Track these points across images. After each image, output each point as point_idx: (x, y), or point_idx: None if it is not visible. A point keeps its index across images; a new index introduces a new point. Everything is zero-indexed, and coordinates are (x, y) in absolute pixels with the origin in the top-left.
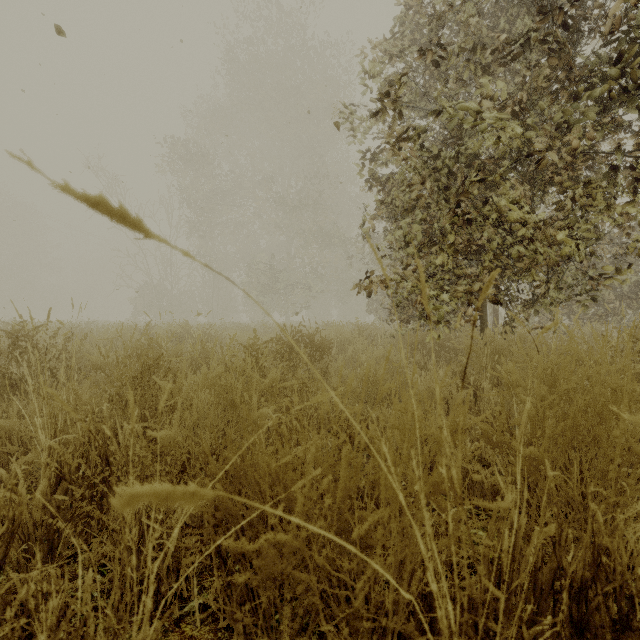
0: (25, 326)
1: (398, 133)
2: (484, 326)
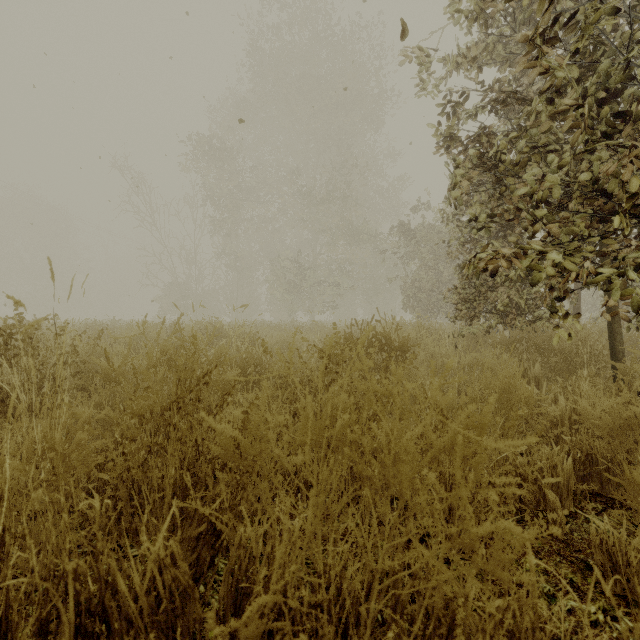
0: (15, 319)
1: (544, 31)
2: (614, 322)
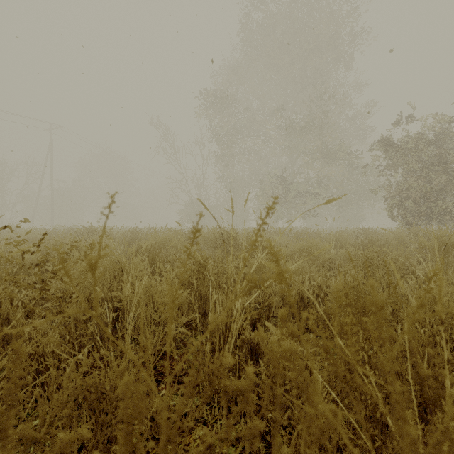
0: None
1: None
2: None
